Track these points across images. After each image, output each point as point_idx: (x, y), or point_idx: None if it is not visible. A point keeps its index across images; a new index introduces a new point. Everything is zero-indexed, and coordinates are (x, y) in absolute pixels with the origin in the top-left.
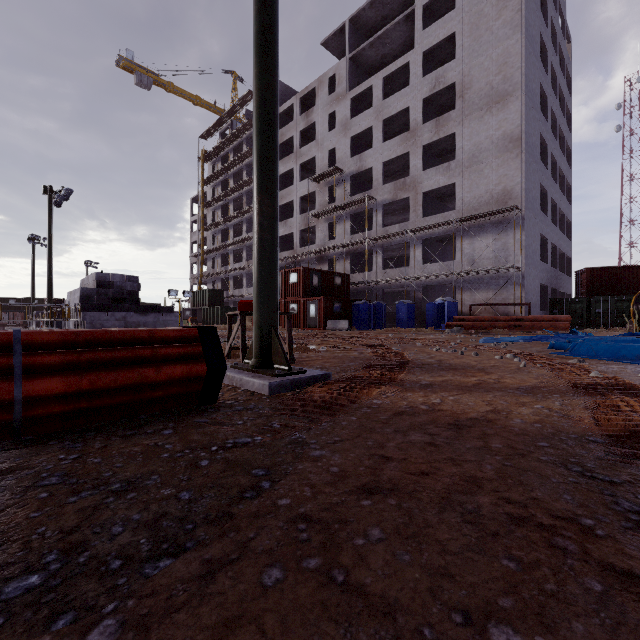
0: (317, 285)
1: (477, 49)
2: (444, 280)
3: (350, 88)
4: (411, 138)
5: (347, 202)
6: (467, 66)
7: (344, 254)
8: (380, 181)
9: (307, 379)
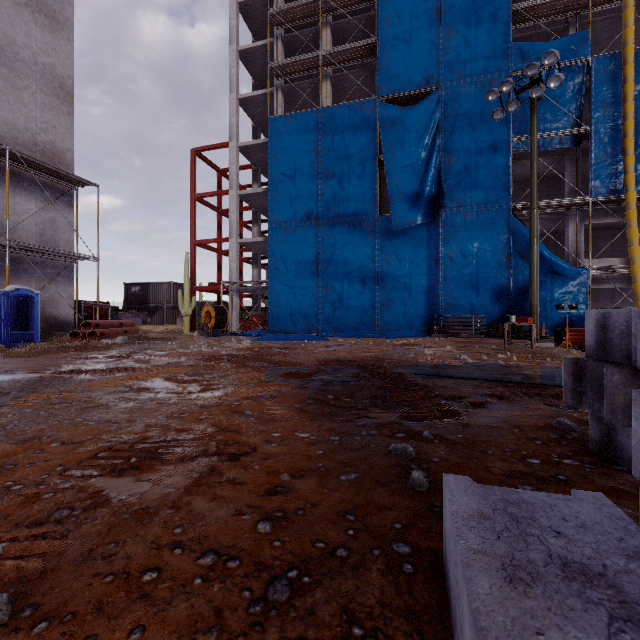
0: None
1: None
2: None
3: None
4: None
5: None
6: None
7: None
8: None
9: None
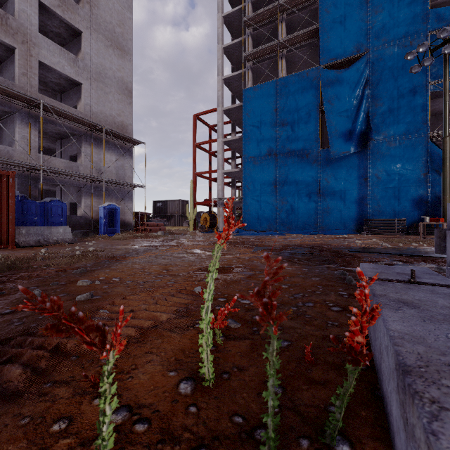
0: None
1: None
2: (71, 181)
3: None
4: None
5: None
6: None
7: None
8: None
9: None
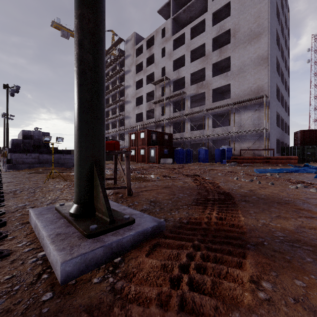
0: (155, 139)
1: (243, 10)
2: (224, 136)
3: (173, 34)
4: (206, 60)
5: (171, 95)
6: (237, 19)
7: (169, 123)
8: (189, 83)
9: (132, 238)
